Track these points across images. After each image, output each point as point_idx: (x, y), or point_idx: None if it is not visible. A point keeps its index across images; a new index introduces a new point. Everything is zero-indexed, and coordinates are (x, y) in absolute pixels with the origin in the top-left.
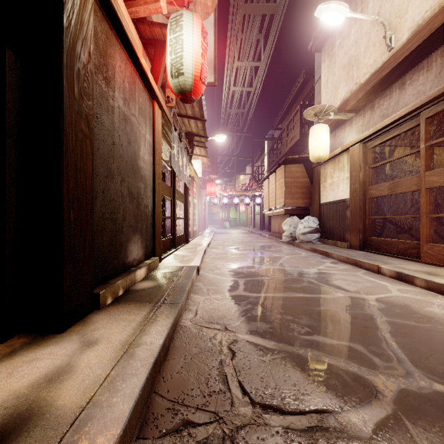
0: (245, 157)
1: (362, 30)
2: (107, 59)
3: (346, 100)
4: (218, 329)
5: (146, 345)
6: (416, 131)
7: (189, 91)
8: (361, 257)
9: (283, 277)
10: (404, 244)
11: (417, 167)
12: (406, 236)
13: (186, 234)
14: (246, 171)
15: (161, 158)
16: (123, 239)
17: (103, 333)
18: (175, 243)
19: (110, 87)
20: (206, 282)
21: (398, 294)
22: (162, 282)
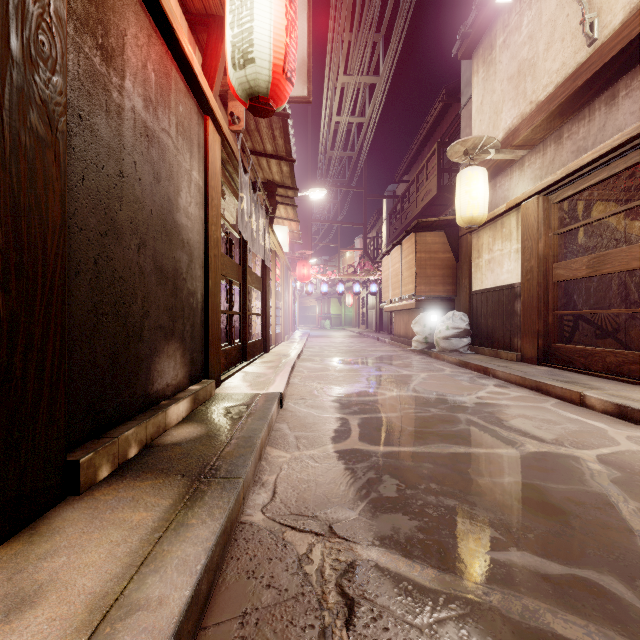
0: (353, 223)
1: (541, 17)
2: (105, 12)
3: (514, 130)
4: (316, 534)
5: (148, 611)
6: (630, 175)
7: (264, 92)
8: (545, 376)
9: (423, 413)
10: (616, 356)
11: (627, 234)
12: (611, 342)
13: (264, 338)
14: (355, 246)
15: (223, 217)
16: (143, 351)
17: (60, 566)
18: (246, 354)
19: (114, 67)
20: (294, 422)
21: (633, 447)
22: (216, 426)
